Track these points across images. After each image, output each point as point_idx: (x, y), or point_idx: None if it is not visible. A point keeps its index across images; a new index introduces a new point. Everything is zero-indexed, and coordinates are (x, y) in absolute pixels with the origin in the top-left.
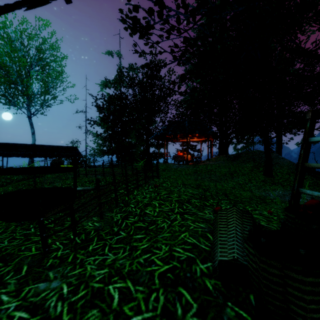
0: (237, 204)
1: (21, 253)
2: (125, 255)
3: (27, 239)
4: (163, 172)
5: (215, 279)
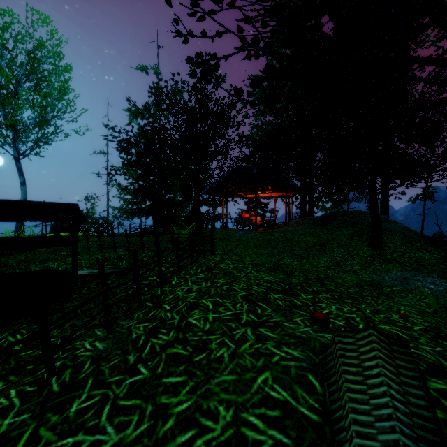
0: (344, 300)
1: None
2: (141, 433)
3: None
4: (220, 243)
5: None
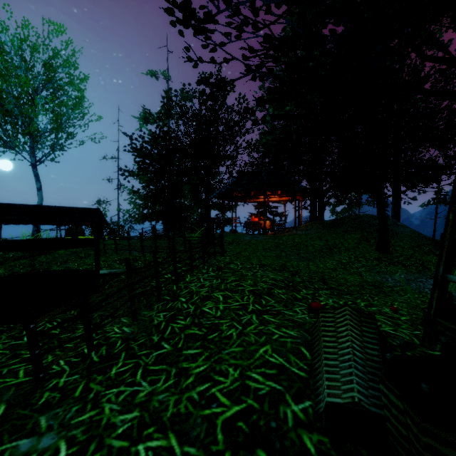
0: (342, 296)
1: (0, 381)
2: (169, 385)
3: (15, 355)
4: (230, 246)
5: (319, 432)
